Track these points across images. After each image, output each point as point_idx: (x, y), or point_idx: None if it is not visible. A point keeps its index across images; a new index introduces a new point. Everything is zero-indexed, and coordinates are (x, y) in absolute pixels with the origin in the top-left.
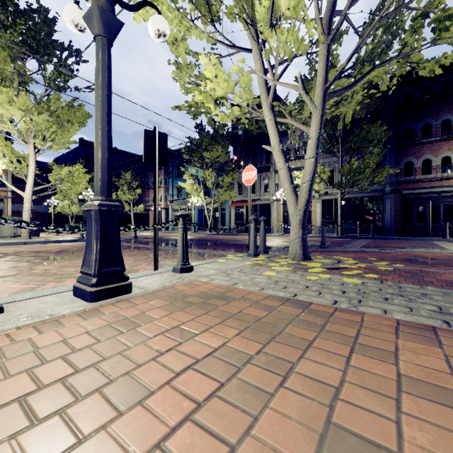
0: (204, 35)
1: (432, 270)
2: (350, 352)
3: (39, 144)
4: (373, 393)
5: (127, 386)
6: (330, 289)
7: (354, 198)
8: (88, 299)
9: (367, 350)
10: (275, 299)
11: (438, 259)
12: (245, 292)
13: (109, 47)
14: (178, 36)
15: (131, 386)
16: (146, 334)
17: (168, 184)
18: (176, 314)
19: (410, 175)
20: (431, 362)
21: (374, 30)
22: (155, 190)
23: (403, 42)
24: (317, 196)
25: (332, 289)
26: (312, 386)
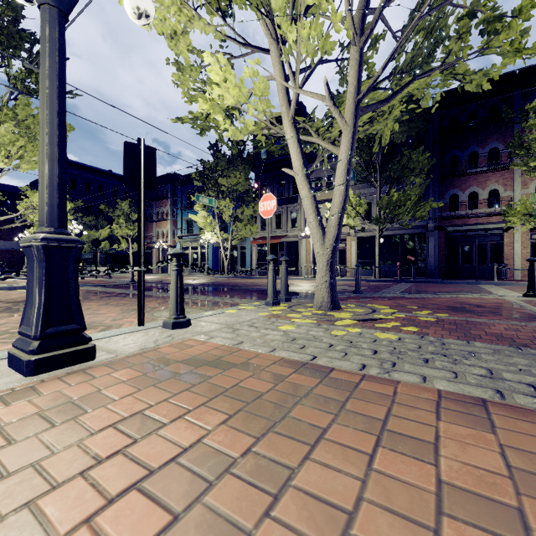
0: (211, 29)
1: (480, 321)
2: (376, 444)
3: (1, 162)
4: (402, 517)
5: (22, 528)
6: (358, 349)
7: (394, 235)
8: (24, 372)
9: (398, 438)
10: (288, 363)
11: (486, 306)
12: (251, 355)
13: (61, 21)
14: (178, 28)
15: (30, 526)
16: (92, 426)
17: (176, 216)
18: (147, 391)
19: (456, 210)
20: (482, 455)
21: (414, 34)
22: (140, 221)
23: (448, 50)
24: (352, 233)
25: (361, 347)
26: (316, 508)
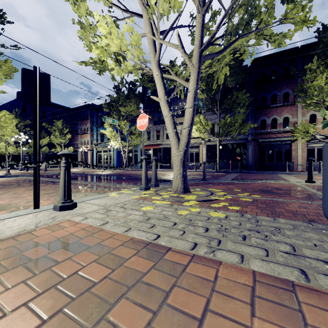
0: None
1: (281, 200)
2: None
3: None
4: None
5: None
6: (195, 227)
7: (228, 144)
8: None
9: None
10: (136, 242)
11: (283, 189)
12: (109, 235)
13: None
14: None
15: None
16: None
17: (93, 131)
18: None
19: (264, 129)
20: None
21: (238, 7)
22: (35, 129)
23: (260, 20)
24: (203, 142)
25: (197, 226)
26: None
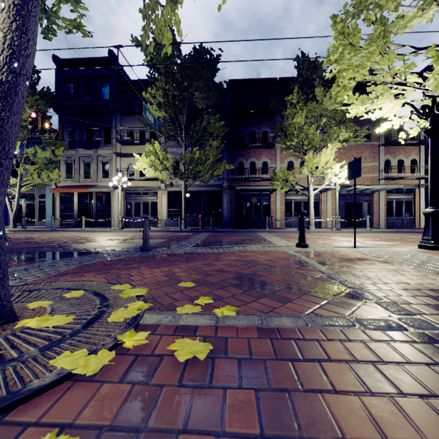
0: None
1: (290, 326)
2: None
3: None
4: None
5: None
6: None
7: (198, 191)
8: None
9: None
10: None
11: (276, 266)
12: None
13: None
14: None
15: None
16: None
17: None
18: None
19: (242, 174)
20: None
21: None
22: None
23: None
24: (163, 187)
25: None
26: None
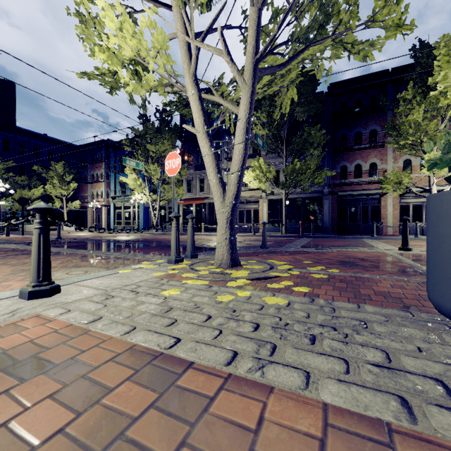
0: None
1: (367, 276)
2: None
3: None
4: None
5: None
6: (239, 322)
7: (297, 198)
8: None
9: None
10: (139, 353)
11: (370, 260)
12: (98, 340)
13: None
14: None
15: None
16: None
17: (110, 179)
18: None
19: (345, 179)
20: None
21: (308, 0)
22: None
23: (338, 22)
24: (264, 195)
25: (243, 320)
26: None
